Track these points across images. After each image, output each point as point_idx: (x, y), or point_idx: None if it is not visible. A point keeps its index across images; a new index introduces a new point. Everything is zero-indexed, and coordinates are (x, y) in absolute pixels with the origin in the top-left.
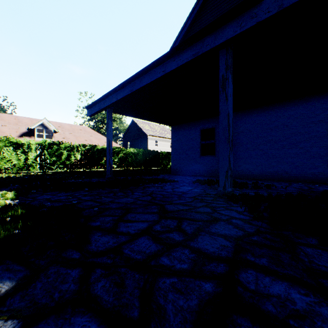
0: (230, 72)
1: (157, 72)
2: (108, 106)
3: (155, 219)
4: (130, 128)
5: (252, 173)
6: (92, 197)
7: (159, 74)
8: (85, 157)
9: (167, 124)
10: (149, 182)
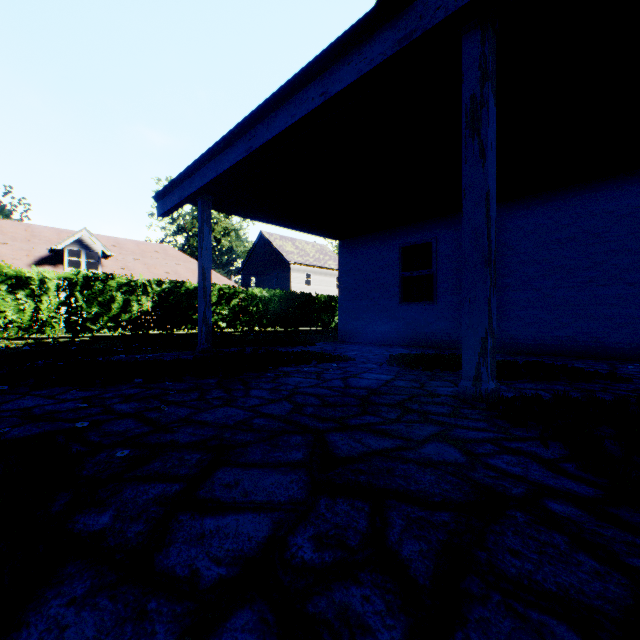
0: (491, 87)
1: (306, 99)
2: (199, 191)
3: (296, 497)
4: (257, 249)
5: (516, 341)
6: (143, 403)
7: (313, 103)
8: (161, 305)
9: (330, 237)
10: (291, 362)
